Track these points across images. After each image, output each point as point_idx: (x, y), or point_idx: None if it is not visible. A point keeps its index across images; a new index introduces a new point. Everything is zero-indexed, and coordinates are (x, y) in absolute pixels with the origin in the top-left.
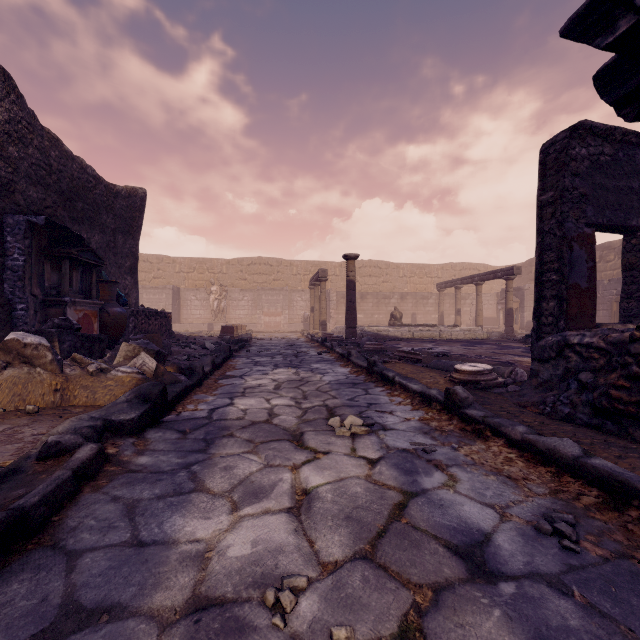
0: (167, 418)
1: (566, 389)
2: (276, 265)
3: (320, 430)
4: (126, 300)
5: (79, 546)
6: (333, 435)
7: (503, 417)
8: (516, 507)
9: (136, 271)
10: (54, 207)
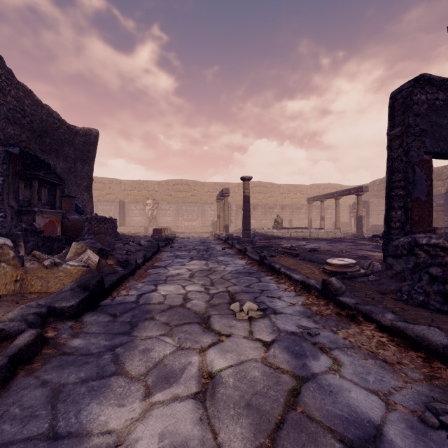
0: (103, 302)
1: (418, 280)
2: (193, 185)
3: (223, 314)
4: (83, 210)
5: None
6: (234, 318)
7: (369, 303)
8: (398, 394)
9: (91, 189)
10: (27, 141)
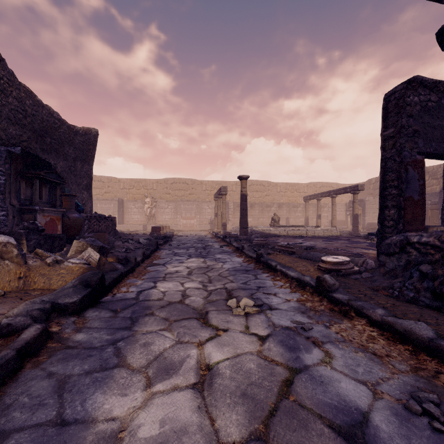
0: (104, 299)
1: (409, 277)
2: (191, 184)
3: (221, 310)
4: (83, 208)
5: (9, 426)
6: (231, 314)
7: (362, 299)
8: (385, 384)
9: (91, 188)
10: (29, 141)
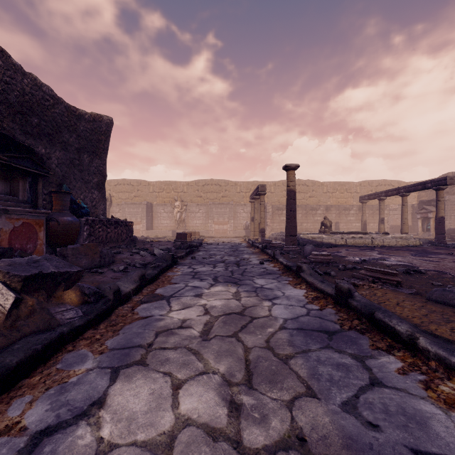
0: None
1: None
2: (224, 185)
3: None
4: (88, 210)
5: None
6: None
7: None
8: None
9: (104, 187)
10: None
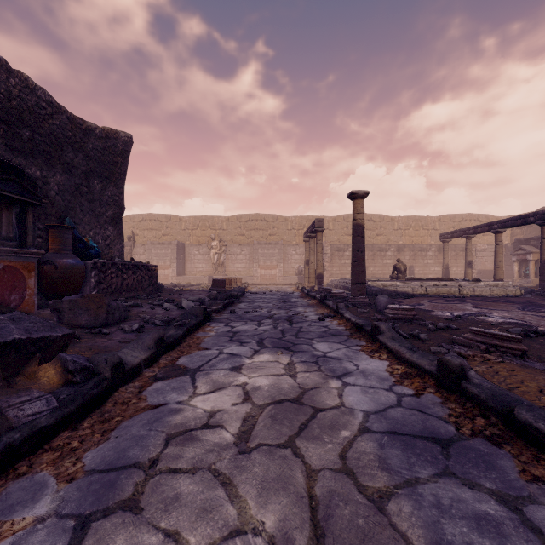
0: None
1: None
2: (272, 221)
3: None
4: (98, 251)
5: None
6: None
7: None
8: None
9: (120, 221)
10: None
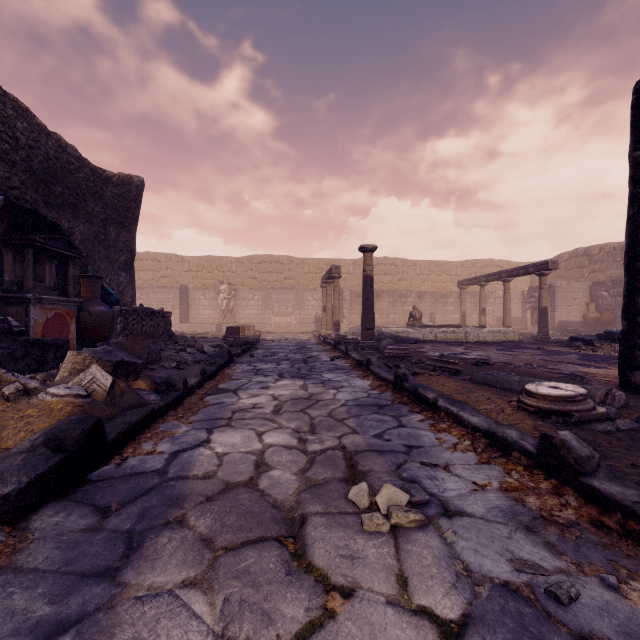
0: (99, 472)
1: None
2: (287, 263)
3: (335, 512)
4: (117, 298)
5: None
6: (358, 530)
7: None
8: None
9: (132, 267)
10: (22, 189)
